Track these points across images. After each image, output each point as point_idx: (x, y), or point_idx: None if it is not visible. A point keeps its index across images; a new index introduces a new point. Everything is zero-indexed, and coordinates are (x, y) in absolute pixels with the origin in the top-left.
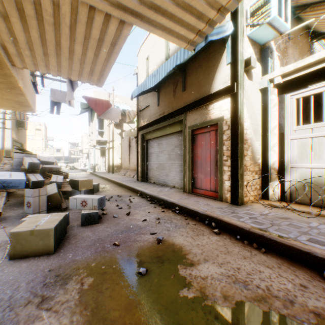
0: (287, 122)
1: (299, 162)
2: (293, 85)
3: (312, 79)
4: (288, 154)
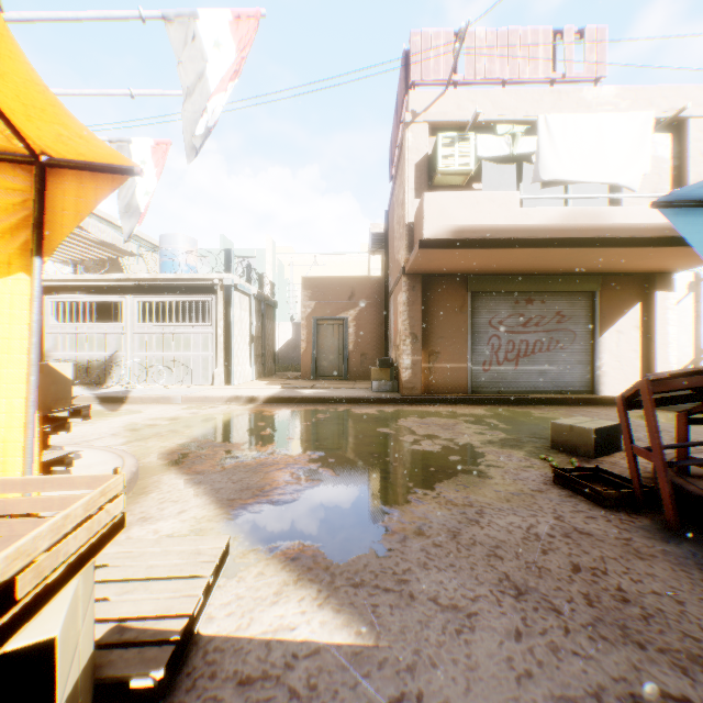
0: (47, 318)
1: (55, 352)
2: (50, 290)
3: (62, 291)
4: (48, 345)
